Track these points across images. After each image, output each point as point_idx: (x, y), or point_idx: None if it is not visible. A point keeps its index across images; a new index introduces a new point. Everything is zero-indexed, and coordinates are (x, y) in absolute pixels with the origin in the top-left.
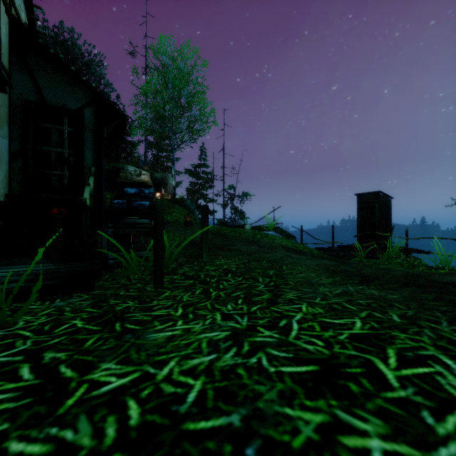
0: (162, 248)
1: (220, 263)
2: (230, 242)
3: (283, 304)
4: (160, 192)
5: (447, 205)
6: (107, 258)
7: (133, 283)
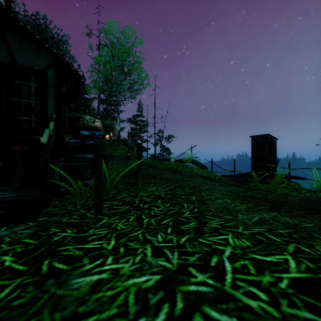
0: (100, 180)
1: (152, 189)
2: (159, 172)
3: (210, 234)
4: (109, 135)
5: (317, 144)
6: (59, 187)
7: (77, 209)
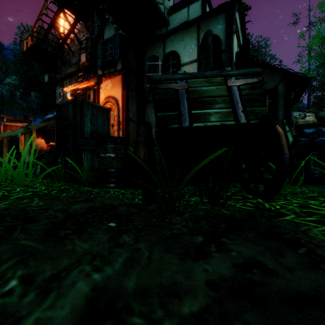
0: None
1: None
2: None
3: None
4: None
5: None
6: (313, 173)
7: None
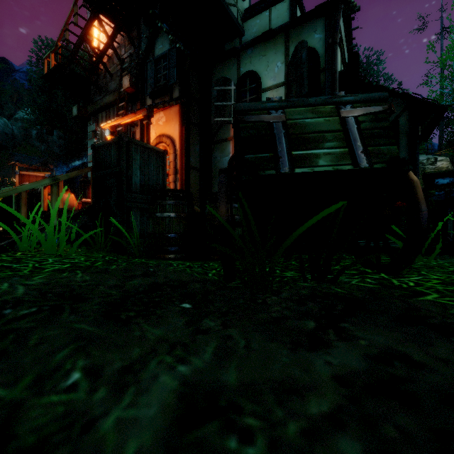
0: None
1: None
2: None
3: None
4: None
5: None
6: (452, 241)
7: None
